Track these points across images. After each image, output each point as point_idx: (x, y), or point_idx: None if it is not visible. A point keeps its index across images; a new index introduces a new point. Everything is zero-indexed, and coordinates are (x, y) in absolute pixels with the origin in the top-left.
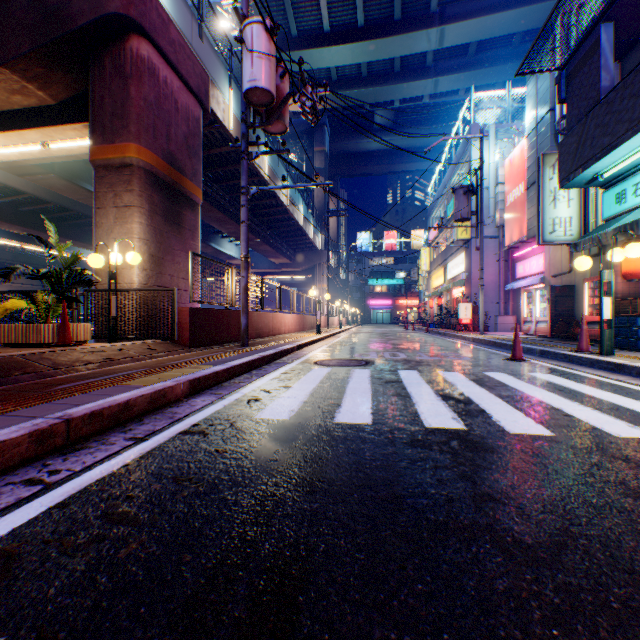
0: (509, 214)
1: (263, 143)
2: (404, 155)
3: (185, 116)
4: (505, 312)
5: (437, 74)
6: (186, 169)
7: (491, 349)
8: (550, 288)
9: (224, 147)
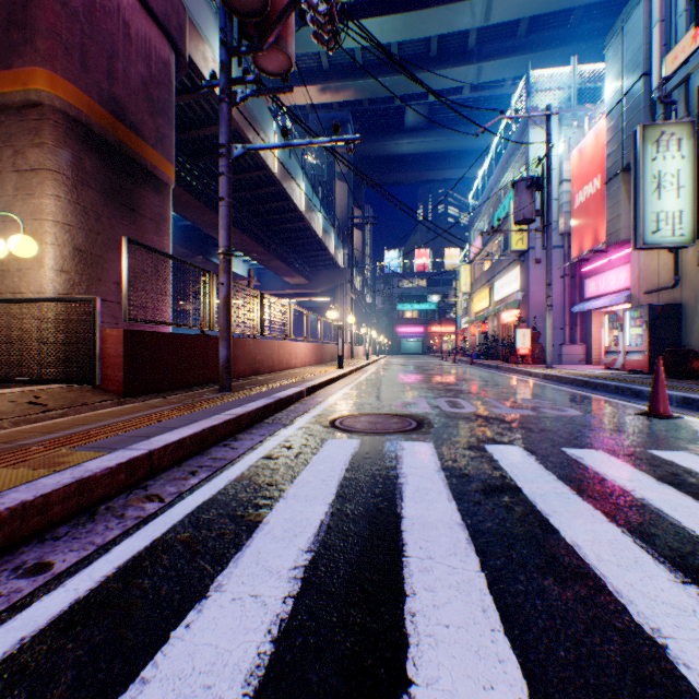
0: (578, 218)
1: (253, 79)
2: (439, 161)
3: (143, 51)
4: (571, 340)
5: (481, 59)
6: (145, 129)
7: (585, 392)
8: (648, 308)
9: (218, 126)
